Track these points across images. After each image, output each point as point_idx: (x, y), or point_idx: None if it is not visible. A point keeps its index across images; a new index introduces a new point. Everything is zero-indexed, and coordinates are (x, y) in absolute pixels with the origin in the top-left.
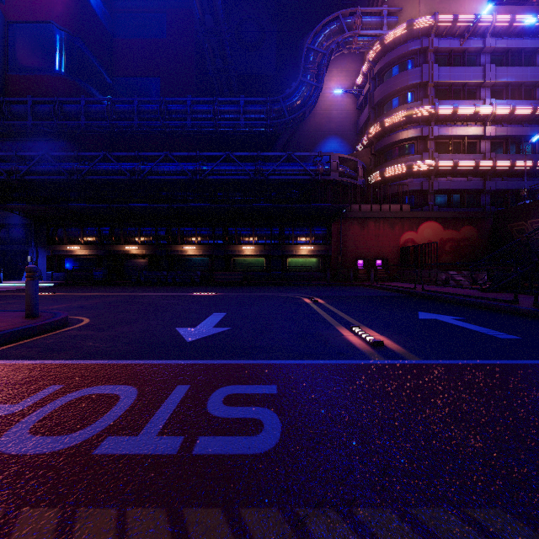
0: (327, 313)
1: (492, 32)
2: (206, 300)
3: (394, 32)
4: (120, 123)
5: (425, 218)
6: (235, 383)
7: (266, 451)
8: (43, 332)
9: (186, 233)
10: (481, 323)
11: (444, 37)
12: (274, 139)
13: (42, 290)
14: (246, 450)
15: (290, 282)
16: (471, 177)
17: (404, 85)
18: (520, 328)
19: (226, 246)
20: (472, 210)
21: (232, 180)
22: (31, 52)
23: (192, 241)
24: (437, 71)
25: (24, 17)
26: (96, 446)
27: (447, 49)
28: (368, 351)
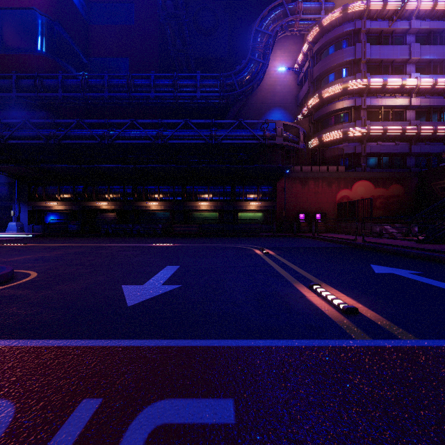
0: (280, 266)
1: (416, 15)
2: (163, 251)
3: (331, 15)
4: (93, 95)
5: (358, 178)
6: (171, 394)
7: None
8: None
9: (150, 191)
10: (444, 279)
11: (374, 20)
12: (227, 112)
13: (17, 241)
14: None
15: (240, 234)
16: (398, 142)
17: (340, 62)
18: None
19: (185, 202)
20: (399, 170)
21: (189, 144)
22: (16, 34)
23: (155, 197)
24: (369, 49)
25: (9, 4)
26: None
27: (377, 30)
28: (343, 322)
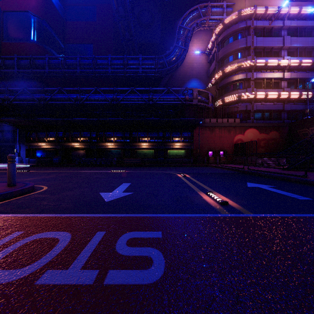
0: (191, 183)
1: (288, 17)
2: (119, 175)
3: (230, 17)
4: (69, 70)
5: (249, 126)
6: (134, 230)
7: (154, 282)
8: (17, 195)
9: (108, 135)
10: (286, 190)
11: (259, 20)
12: (160, 80)
13: (22, 169)
14: (141, 281)
15: (169, 164)
16: (275, 102)
17: (236, 48)
18: (310, 192)
19: (131, 143)
20: (276, 121)
21: (134, 104)
22: (17, 29)
23: (111, 140)
24: (256, 40)
25: (12, 8)
26: (38, 278)
27: (261, 27)
28: (218, 208)
